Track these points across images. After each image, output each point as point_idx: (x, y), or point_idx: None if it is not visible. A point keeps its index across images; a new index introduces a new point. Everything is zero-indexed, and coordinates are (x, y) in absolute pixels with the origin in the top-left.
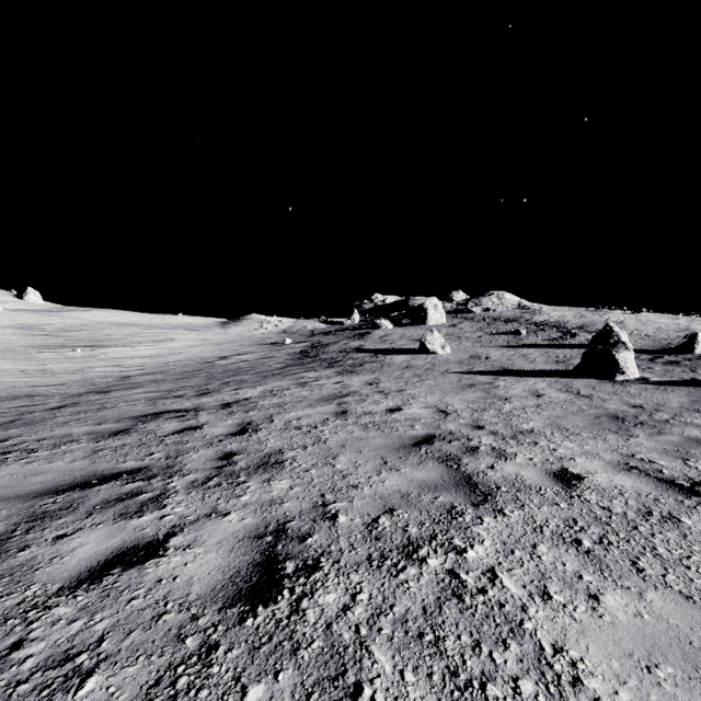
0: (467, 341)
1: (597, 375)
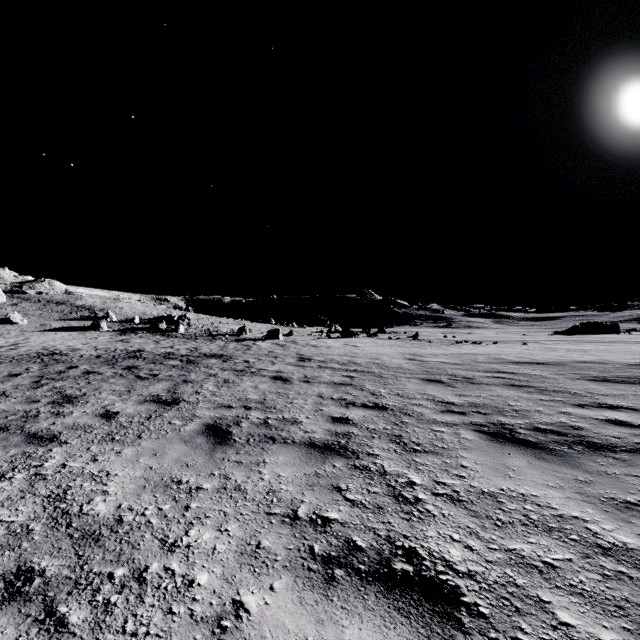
0: (34, 317)
1: (95, 330)
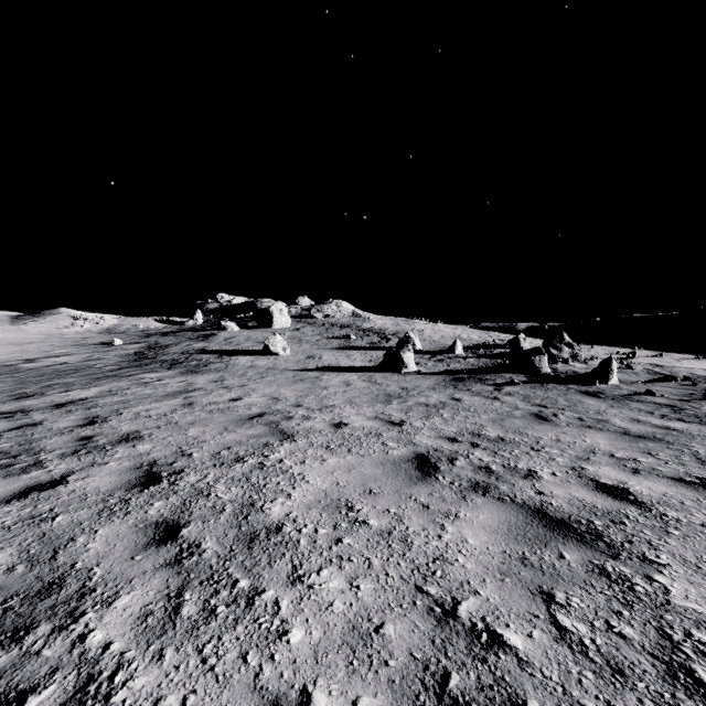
0: (307, 343)
1: (391, 369)
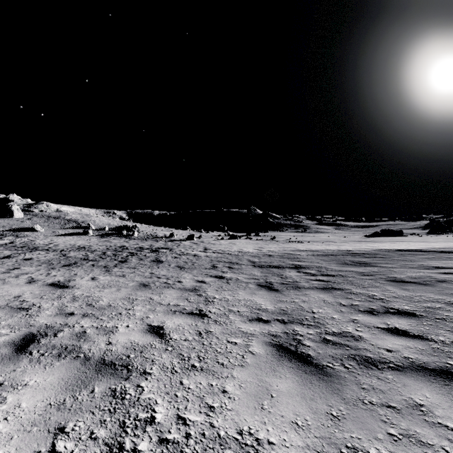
0: (45, 227)
1: (86, 235)
